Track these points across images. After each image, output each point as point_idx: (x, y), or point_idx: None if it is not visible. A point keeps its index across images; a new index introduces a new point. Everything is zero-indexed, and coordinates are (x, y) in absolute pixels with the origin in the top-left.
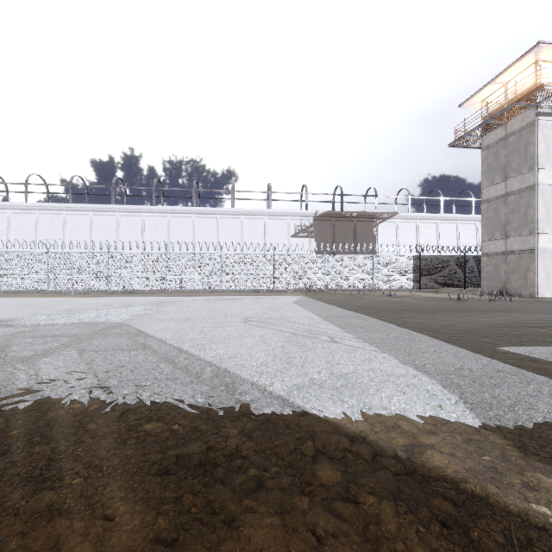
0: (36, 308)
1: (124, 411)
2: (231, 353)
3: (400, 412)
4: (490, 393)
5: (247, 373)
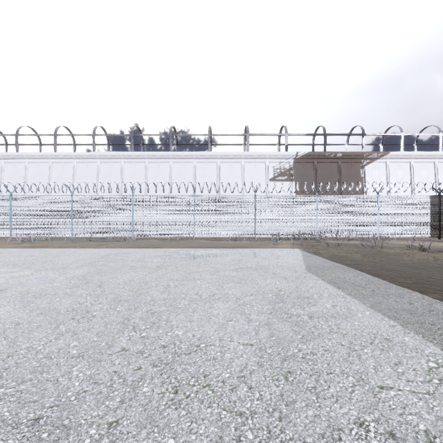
0: None
1: None
2: None
3: None
4: None
5: None
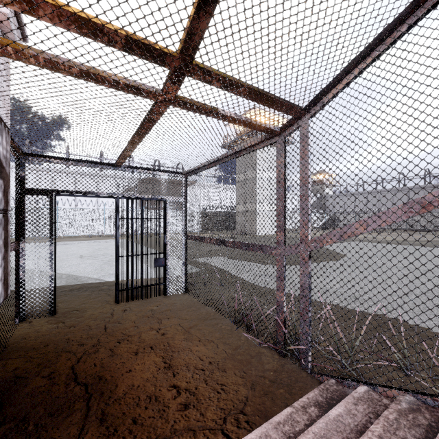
0: None
1: (34, 287)
2: (74, 270)
3: (134, 277)
4: None
5: (83, 275)
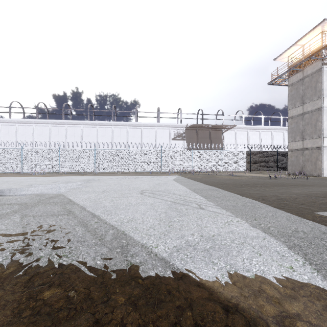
0: (9, 184)
1: (33, 275)
2: (129, 217)
3: (261, 274)
4: (326, 254)
5: (139, 236)
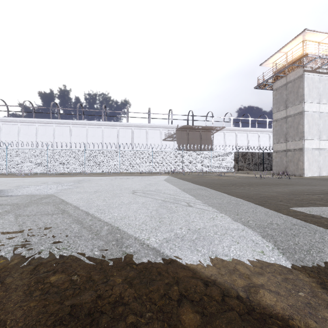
0: None
1: (37, 265)
2: (122, 215)
3: (237, 258)
4: (293, 241)
5: (132, 230)
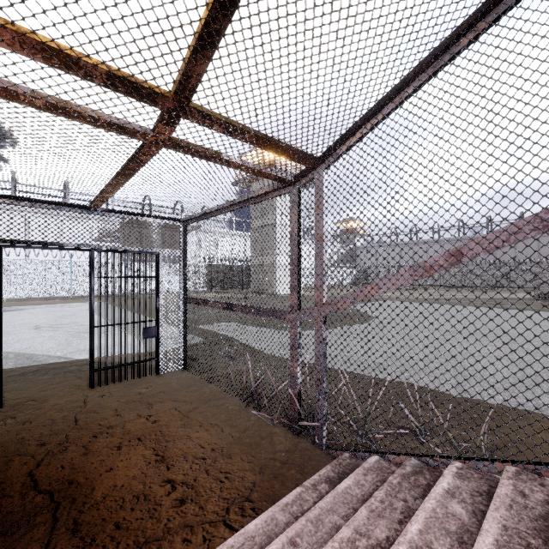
0: None
1: None
2: (27, 346)
3: (116, 352)
4: None
5: (40, 352)
